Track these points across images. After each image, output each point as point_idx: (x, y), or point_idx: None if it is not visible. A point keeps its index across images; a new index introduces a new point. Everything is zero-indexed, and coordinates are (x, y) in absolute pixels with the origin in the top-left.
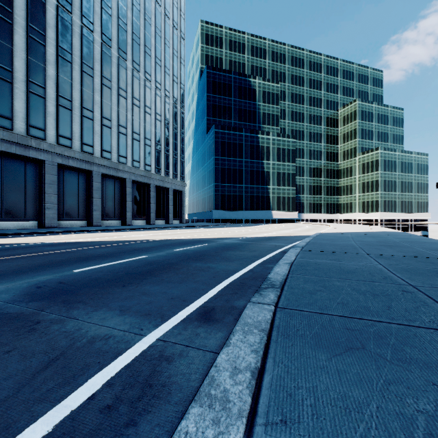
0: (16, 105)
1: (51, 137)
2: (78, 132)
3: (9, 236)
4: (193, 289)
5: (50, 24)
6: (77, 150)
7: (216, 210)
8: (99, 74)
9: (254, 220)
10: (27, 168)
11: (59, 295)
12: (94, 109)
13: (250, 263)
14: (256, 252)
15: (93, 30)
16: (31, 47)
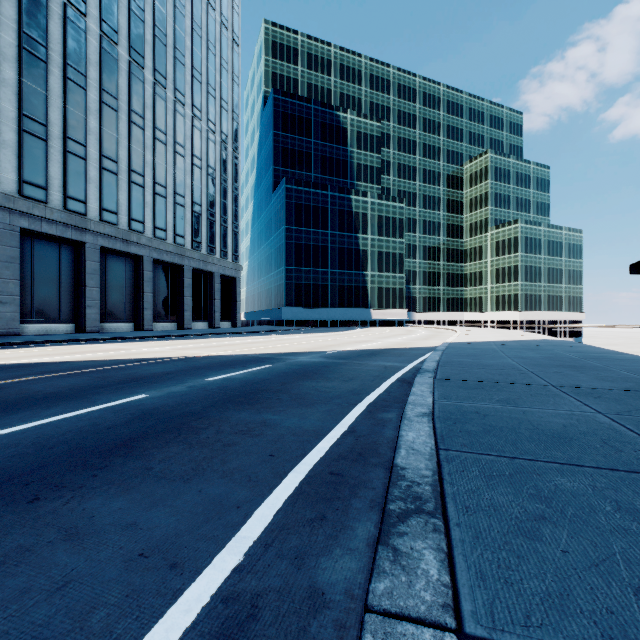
0: None
1: (9, 184)
2: (58, 178)
3: None
4: (213, 504)
5: None
6: (57, 208)
7: (288, 307)
8: (97, 85)
9: (344, 321)
10: None
11: None
12: (88, 141)
13: (348, 411)
14: (354, 381)
15: (85, 13)
16: None
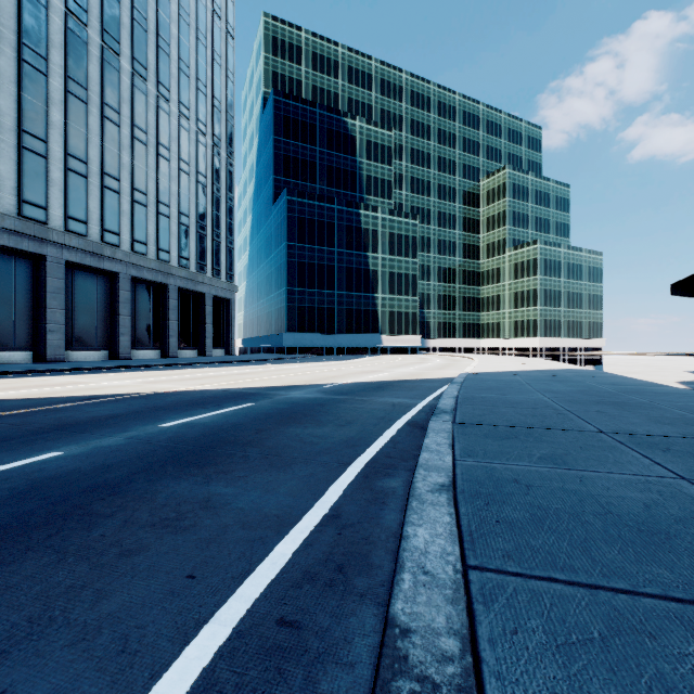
0: None
1: None
2: (11, 178)
3: None
4: None
5: None
6: (10, 214)
7: (290, 332)
8: (61, 71)
9: (352, 349)
10: None
11: None
12: (50, 137)
13: (335, 476)
14: (352, 426)
15: None
16: None
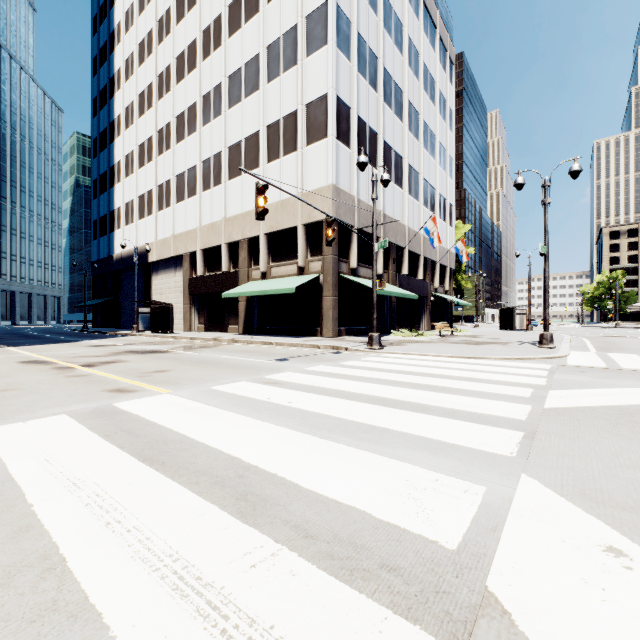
0: None
1: None
2: None
3: None
4: None
5: None
6: None
7: None
8: None
9: None
10: None
11: None
12: None
13: None
14: None
15: None
16: None
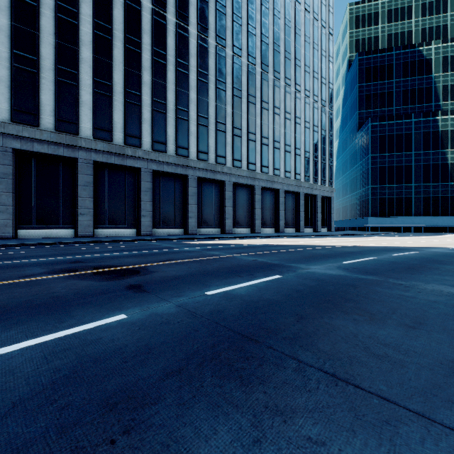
0: (209, 142)
1: (229, 162)
2: (245, 154)
3: (220, 239)
4: None
5: (228, 73)
6: (245, 169)
7: (373, 216)
8: (259, 100)
9: (429, 228)
10: (214, 188)
11: (374, 274)
12: (256, 131)
13: None
14: None
15: (255, 64)
16: (217, 96)
